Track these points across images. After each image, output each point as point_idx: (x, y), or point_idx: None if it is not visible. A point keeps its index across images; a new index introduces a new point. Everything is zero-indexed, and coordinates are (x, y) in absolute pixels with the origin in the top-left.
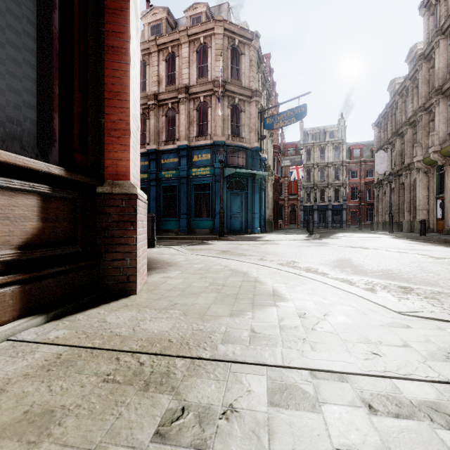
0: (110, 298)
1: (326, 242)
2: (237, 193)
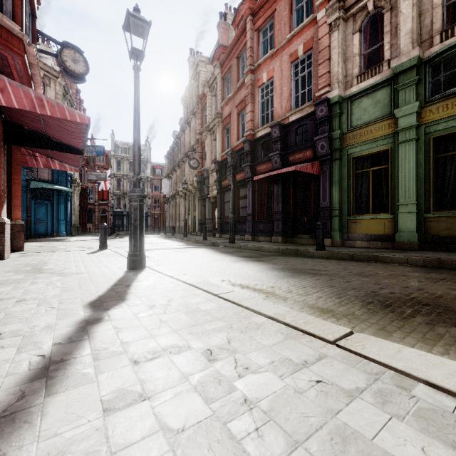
0: (17, 252)
1: (113, 240)
2: (42, 202)
